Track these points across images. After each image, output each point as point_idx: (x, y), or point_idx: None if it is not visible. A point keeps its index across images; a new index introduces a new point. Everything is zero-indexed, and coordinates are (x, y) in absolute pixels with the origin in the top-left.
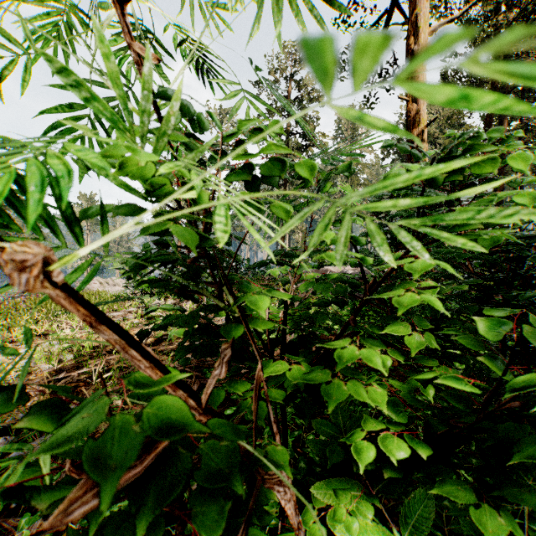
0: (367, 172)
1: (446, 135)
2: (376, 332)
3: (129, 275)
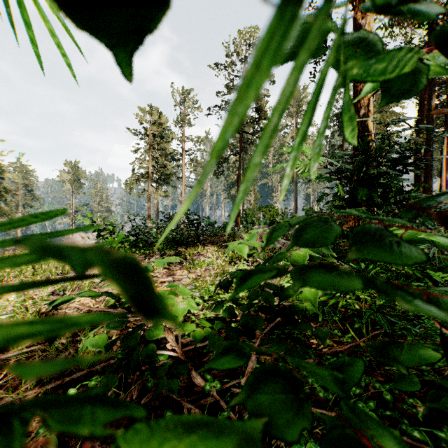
0: (309, 142)
1: None
2: None
3: (98, 233)
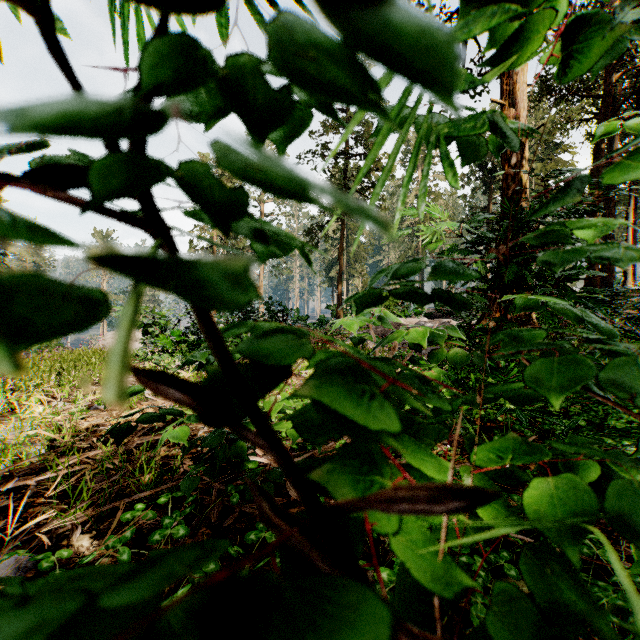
0: (441, 203)
1: None
2: (639, 477)
3: (145, 329)
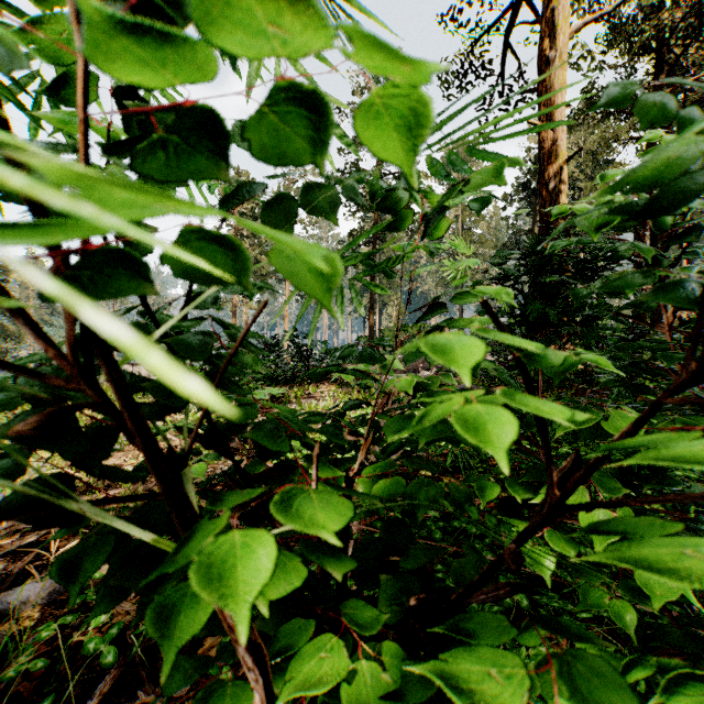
0: (483, 225)
1: (654, 136)
2: (523, 494)
3: None
